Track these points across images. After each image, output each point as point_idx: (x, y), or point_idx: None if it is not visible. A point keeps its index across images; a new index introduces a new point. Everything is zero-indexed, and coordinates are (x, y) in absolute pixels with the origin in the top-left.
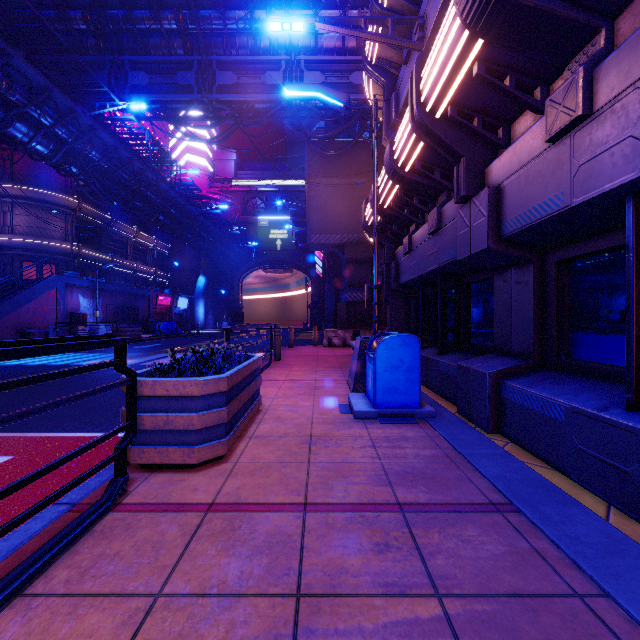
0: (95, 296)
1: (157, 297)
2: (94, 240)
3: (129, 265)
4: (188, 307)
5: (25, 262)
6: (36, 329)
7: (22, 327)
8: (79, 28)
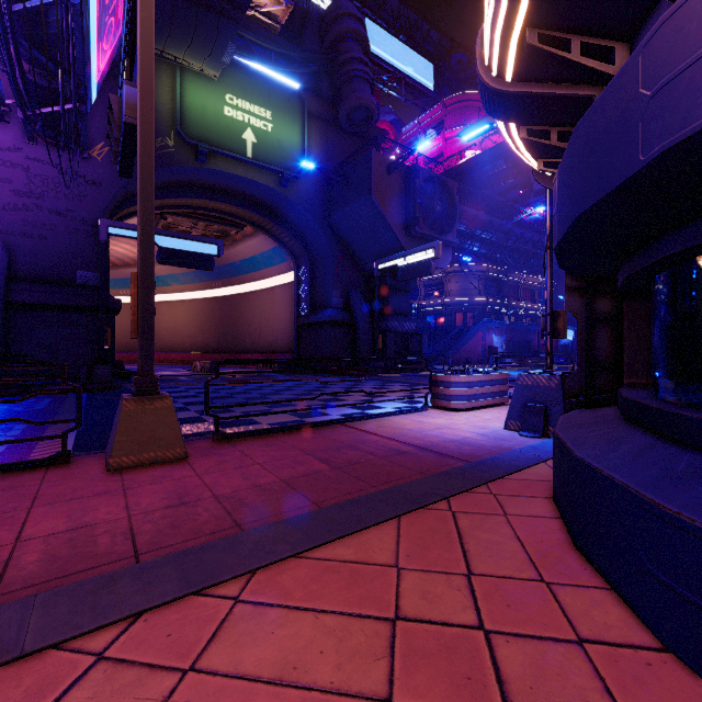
0: (501, 334)
1: None
2: (495, 290)
3: (519, 305)
4: (573, 339)
5: (457, 313)
6: (472, 357)
7: (466, 355)
8: (502, 169)
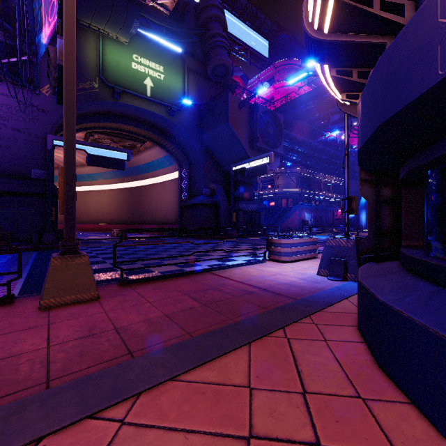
0: (310, 212)
1: (337, 210)
2: (306, 184)
3: (321, 194)
4: (354, 215)
5: (282, 199)
6: (292, 227)
7: (288, 226)
8: (311, 107)
